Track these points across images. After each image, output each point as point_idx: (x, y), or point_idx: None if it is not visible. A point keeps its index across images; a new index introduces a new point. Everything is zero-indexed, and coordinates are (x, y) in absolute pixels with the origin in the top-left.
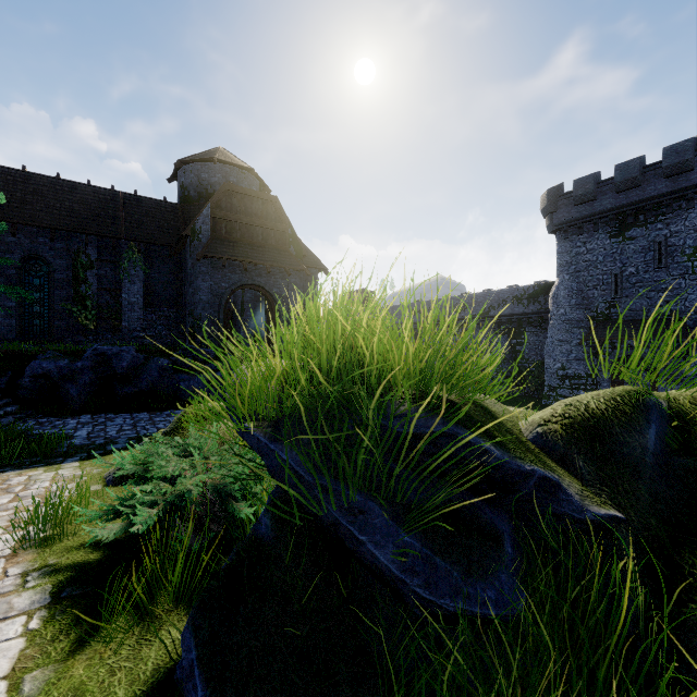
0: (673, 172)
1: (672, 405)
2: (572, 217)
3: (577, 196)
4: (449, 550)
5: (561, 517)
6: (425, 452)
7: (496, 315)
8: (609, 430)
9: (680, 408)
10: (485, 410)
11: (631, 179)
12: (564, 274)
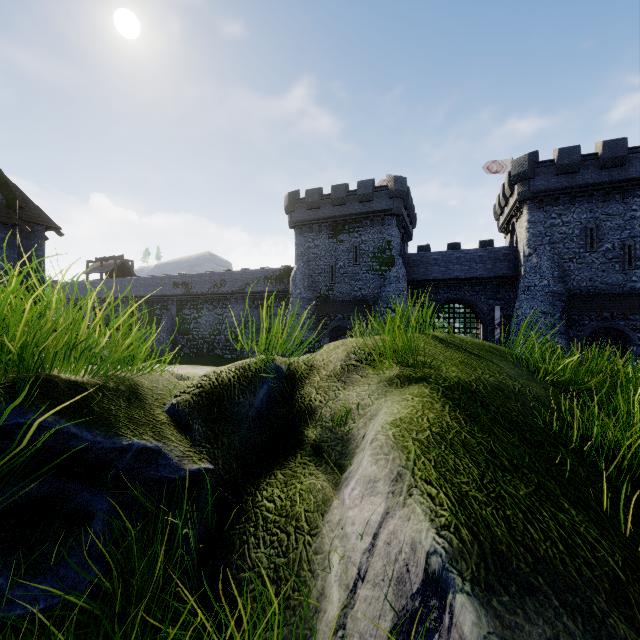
0: (363, 199)
1: (292, 368)
2: (305, 218)
3: (309, 203)
4: (6, 554)
5: (160, 481)
6: (1, 448)
7: (251, 291)
8: (229, 394)
9: (296, 370)
10: (131, 387)
11: (340, 198)
12: (300, 262)
